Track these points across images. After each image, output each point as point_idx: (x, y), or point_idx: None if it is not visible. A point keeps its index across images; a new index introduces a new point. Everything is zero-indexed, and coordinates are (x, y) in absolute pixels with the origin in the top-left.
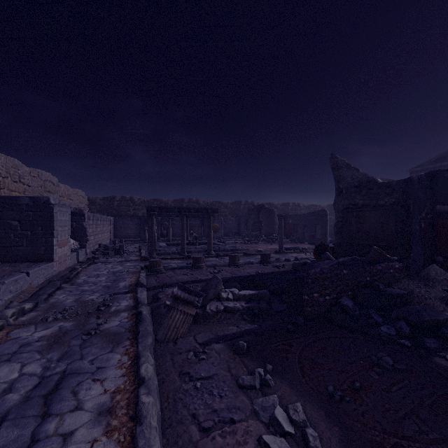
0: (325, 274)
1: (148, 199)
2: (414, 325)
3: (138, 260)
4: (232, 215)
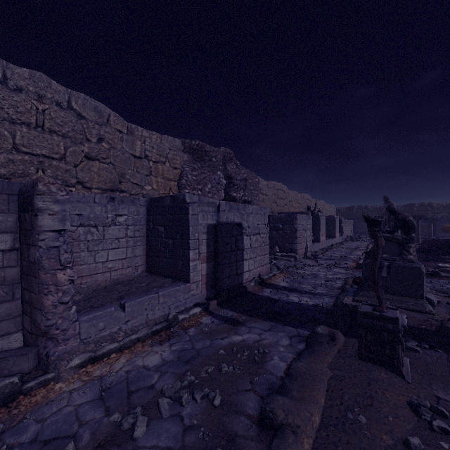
0: (430, 240)
1: (379, 206)
2: (449, 252)
3: (369, 243)
4: None
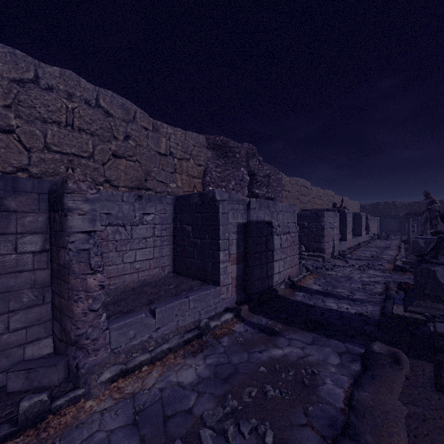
0: None
1: (409, 202)
2: None
3: (400, 241)
4: None
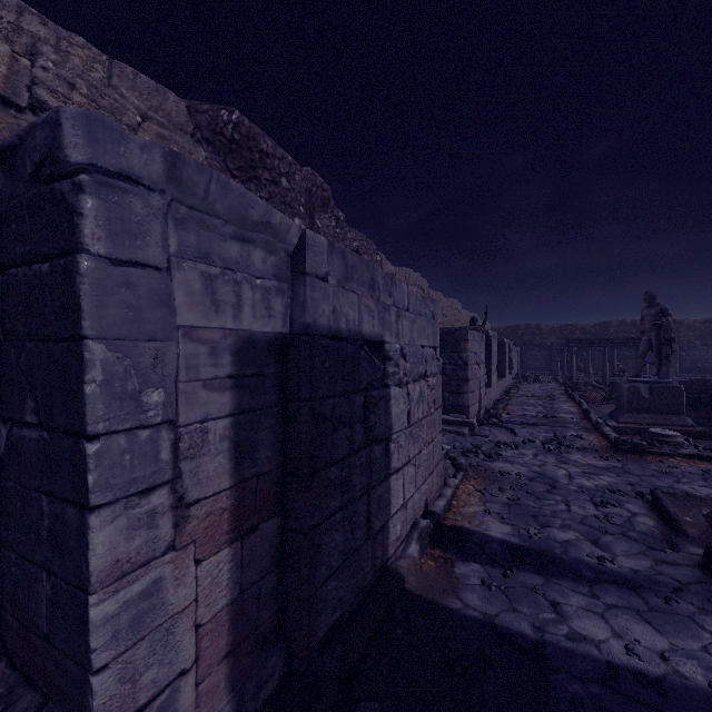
0: (693, 382)
1: (559, 325)
2: None
3: (559, 385)
4: (702, 341)
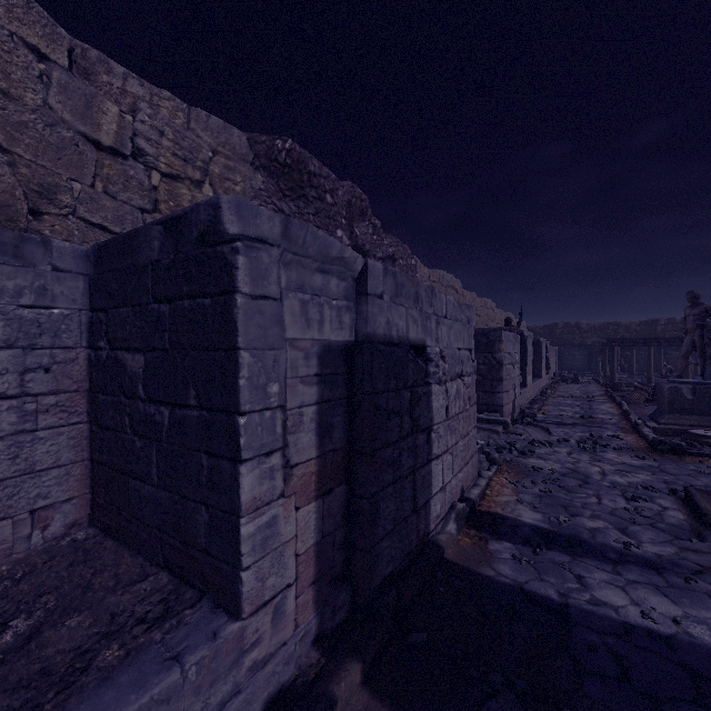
0: None
1: (600, 323)
2: None
3: (599, 386)
4: None
